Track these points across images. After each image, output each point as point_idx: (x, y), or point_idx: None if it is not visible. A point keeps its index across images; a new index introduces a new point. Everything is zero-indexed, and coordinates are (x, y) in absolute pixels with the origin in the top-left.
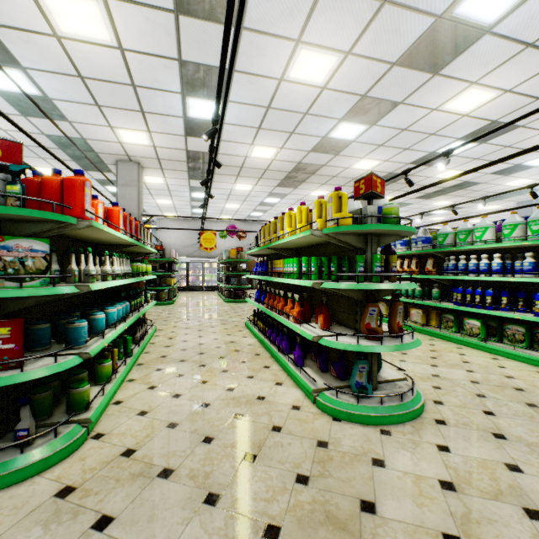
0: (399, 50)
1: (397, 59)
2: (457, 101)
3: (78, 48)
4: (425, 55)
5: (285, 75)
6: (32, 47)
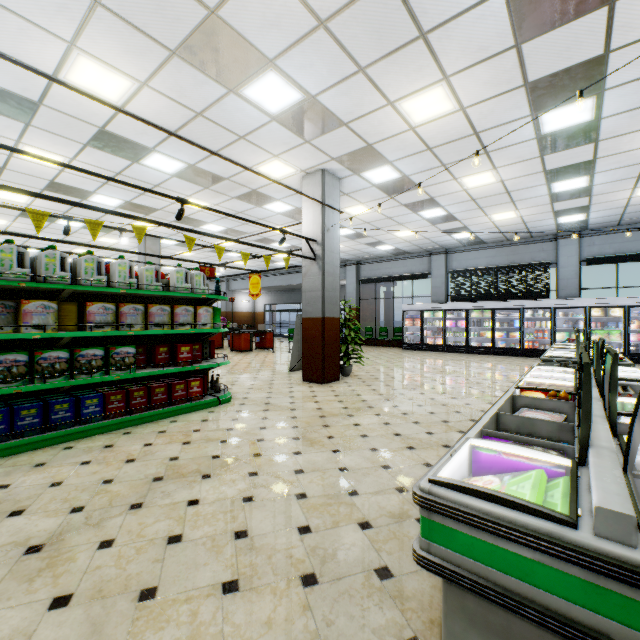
0: (68, 183)
1: (58, 182)
2: (11, 194)
3: (52, 45)
4: (64, 188)
5: (28, 145)
6: (48, 0)
